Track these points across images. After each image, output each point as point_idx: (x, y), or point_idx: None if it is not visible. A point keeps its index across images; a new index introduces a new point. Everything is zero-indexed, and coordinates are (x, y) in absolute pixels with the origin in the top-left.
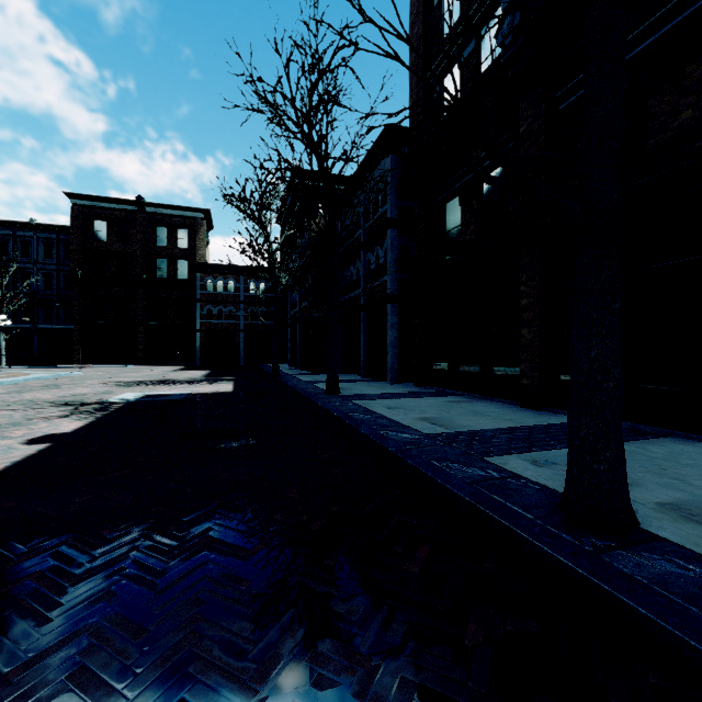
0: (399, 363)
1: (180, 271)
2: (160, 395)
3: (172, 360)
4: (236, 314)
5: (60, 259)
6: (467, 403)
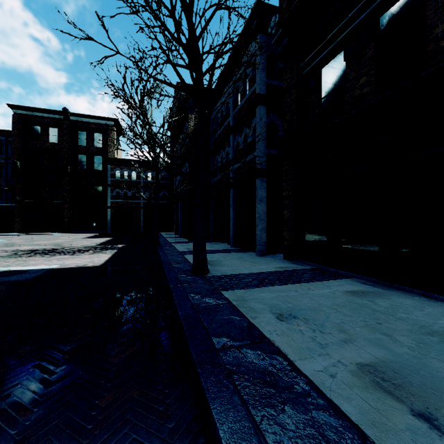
0: (267, 235)
1: (96, 164)
2: (13, 272)
3: (90, 229)
4: (137, 195)
5: (8, 155)
6: (381, 297)
